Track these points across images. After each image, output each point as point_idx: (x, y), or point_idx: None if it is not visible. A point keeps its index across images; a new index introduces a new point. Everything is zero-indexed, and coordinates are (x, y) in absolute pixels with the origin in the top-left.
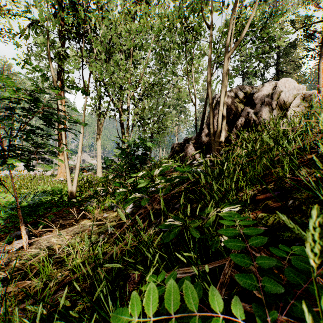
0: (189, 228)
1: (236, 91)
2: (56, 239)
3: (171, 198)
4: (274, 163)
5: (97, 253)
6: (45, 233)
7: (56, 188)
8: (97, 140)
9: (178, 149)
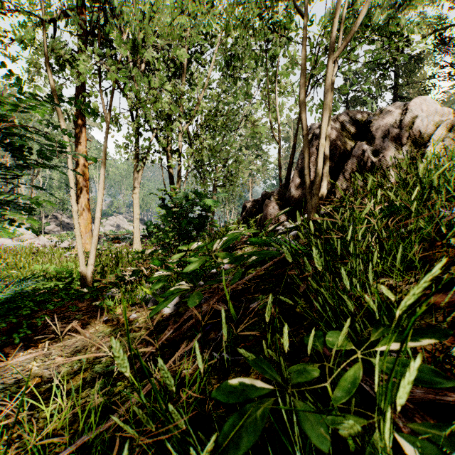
0: (296, 405)
1: (343, 119)
2: (39, 365)
3: (244, 287)
4: (440, 229)
5: (98, 405)
6: (24, 350)
7: (62, 269)
8: (134, 195)
9: (253, 208)
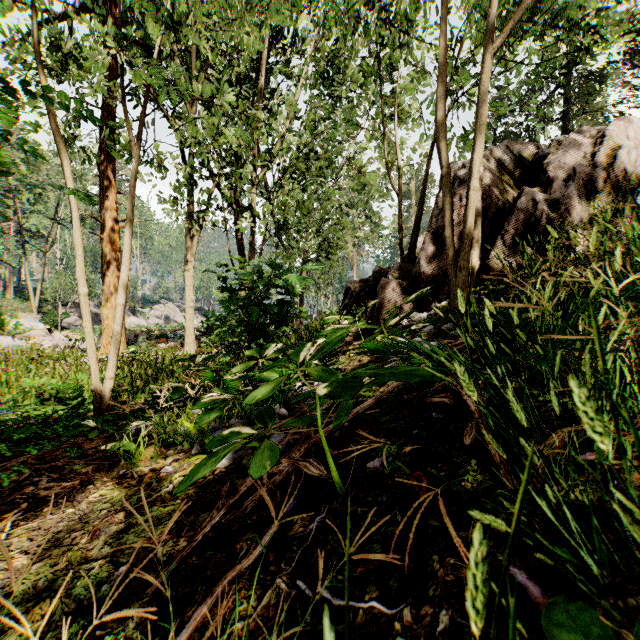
0: None
1: (501, 154)
2: None
3: (353, 423)
4: None
5: None
6: None
7: (64, 385)
8: (186, 273)
9: (360, 292)
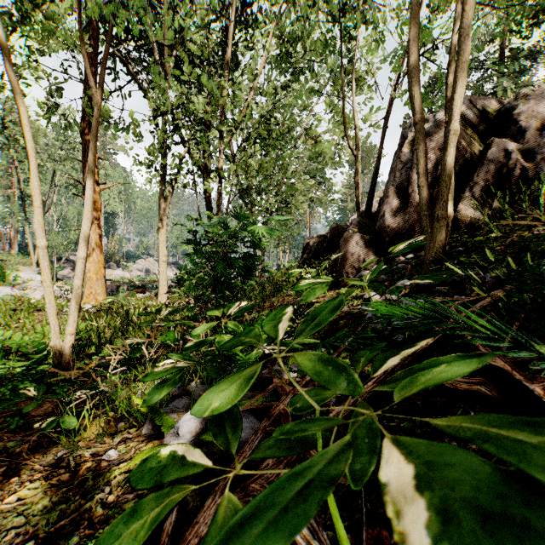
0: None
1: (464, 108)
2: None
3: None
4: None
5: None
6: None
7: (23, 341)
8: (159, 230)
9: (318, 247)
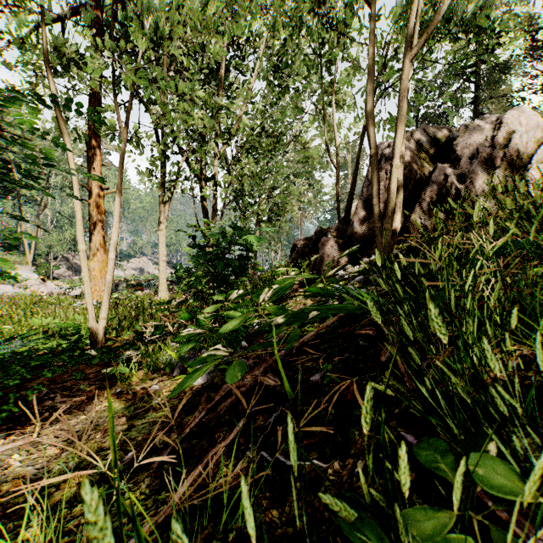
0: None
1: (419, 136)
2: (23, 459)
3: (299, 351)
4: None
5: None
6: (7, 435)
7: (66, 324)
8: (159, 232)
9: (305, 248)
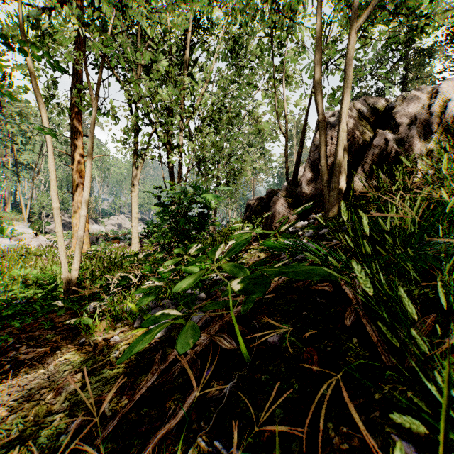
0: None
1: (361, 106)
2: None
3: (255, 305)
4: None
5: None
6: None
7: (42, 274)
8: (132, 193)
9: (257, 207)
